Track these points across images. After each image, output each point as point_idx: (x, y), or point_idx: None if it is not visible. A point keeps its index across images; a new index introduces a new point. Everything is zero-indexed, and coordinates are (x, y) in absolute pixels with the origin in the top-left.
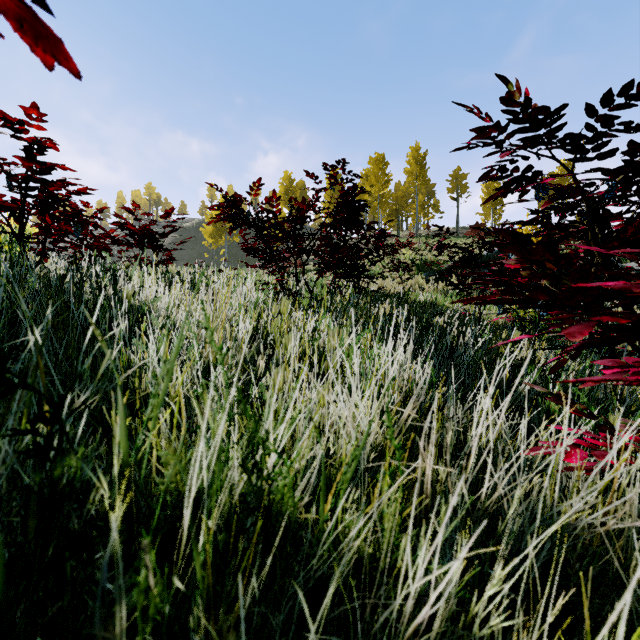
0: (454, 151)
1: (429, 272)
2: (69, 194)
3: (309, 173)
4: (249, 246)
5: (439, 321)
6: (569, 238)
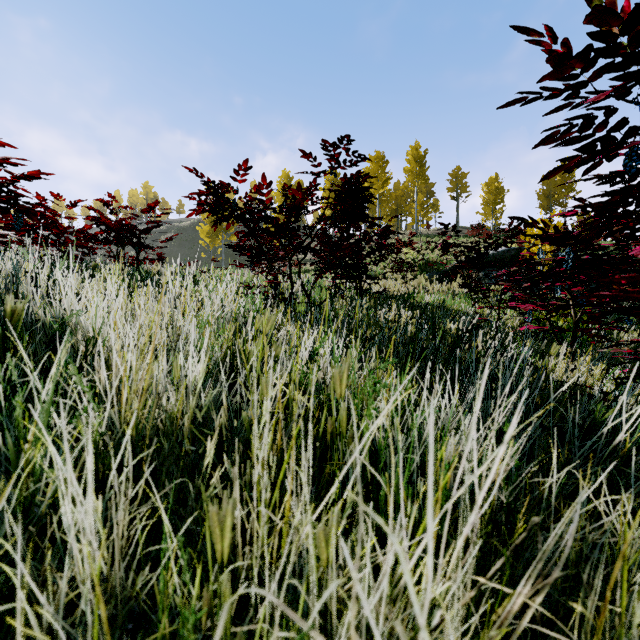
0: (503, 107)
1: (432, 272)
2: (16, 178)
3: (305, 153)
4: (243, 244)
5: (453, 328)
6: (639, 229)
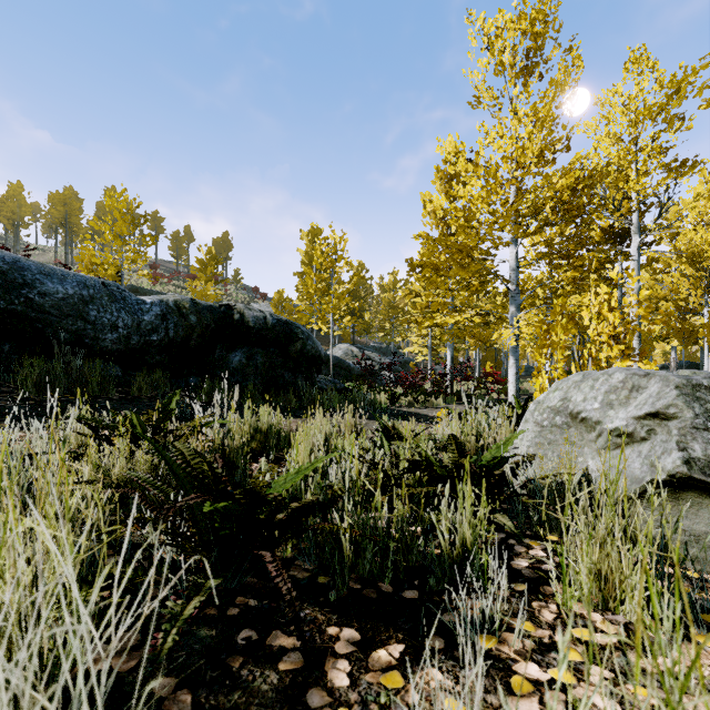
0: None
1: None
2: None
3: None
4: None
5: None
6: None
